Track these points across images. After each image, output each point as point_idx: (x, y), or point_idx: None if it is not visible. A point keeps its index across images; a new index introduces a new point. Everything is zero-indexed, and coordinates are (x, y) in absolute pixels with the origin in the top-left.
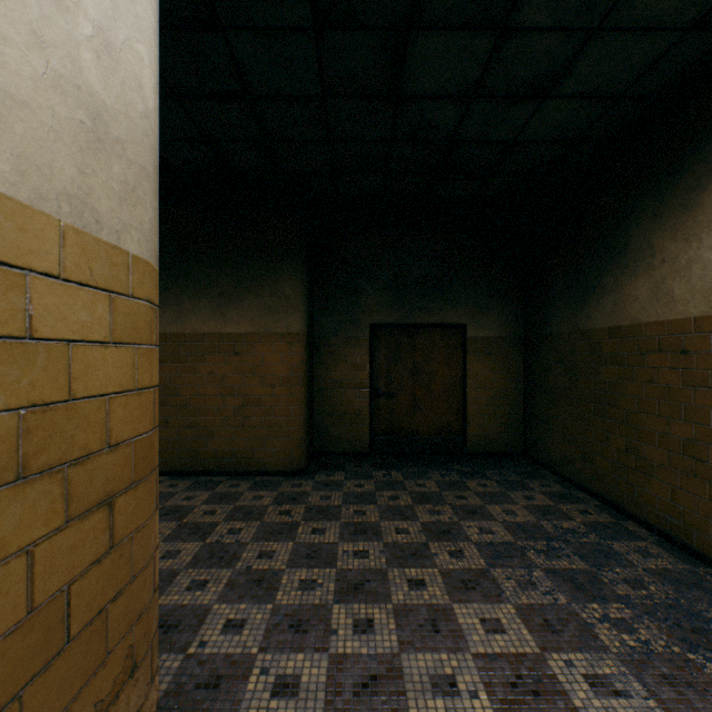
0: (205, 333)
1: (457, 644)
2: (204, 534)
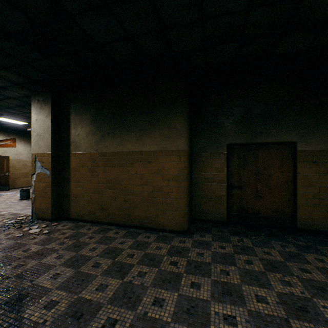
0: (133, 151)
1: None
2: (123, 273)
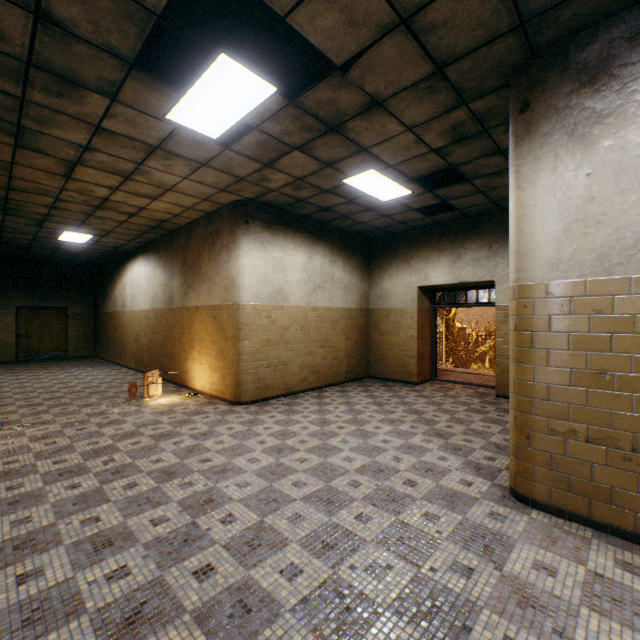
0: None
1: (40, 372)
2: None
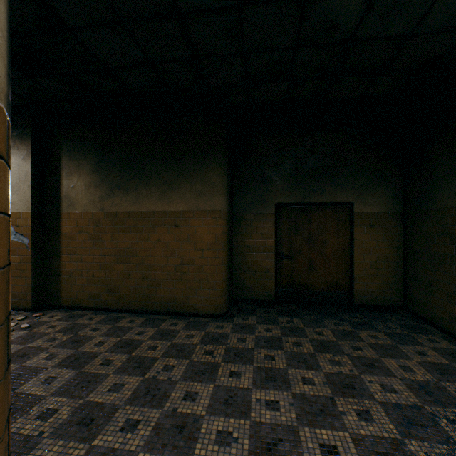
0: (154, 211)
1: None
2: (144, 369)
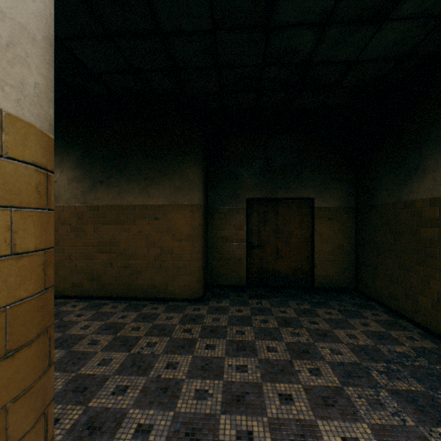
0: (136, 205)
1: None
2: (129, 346)
